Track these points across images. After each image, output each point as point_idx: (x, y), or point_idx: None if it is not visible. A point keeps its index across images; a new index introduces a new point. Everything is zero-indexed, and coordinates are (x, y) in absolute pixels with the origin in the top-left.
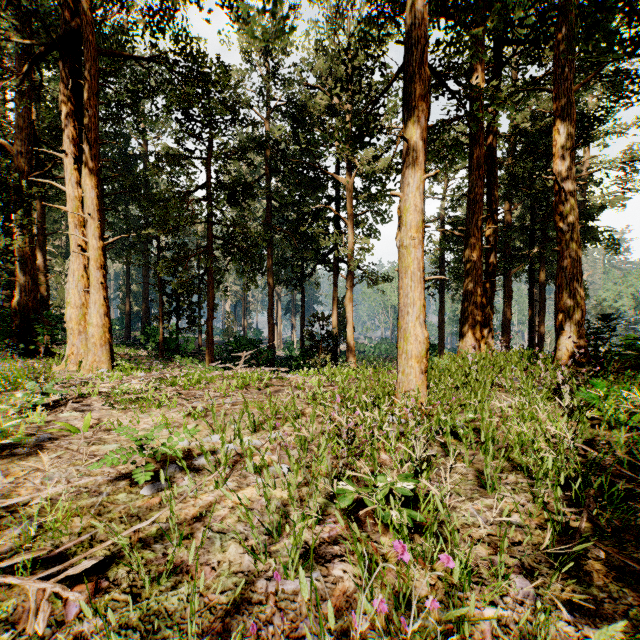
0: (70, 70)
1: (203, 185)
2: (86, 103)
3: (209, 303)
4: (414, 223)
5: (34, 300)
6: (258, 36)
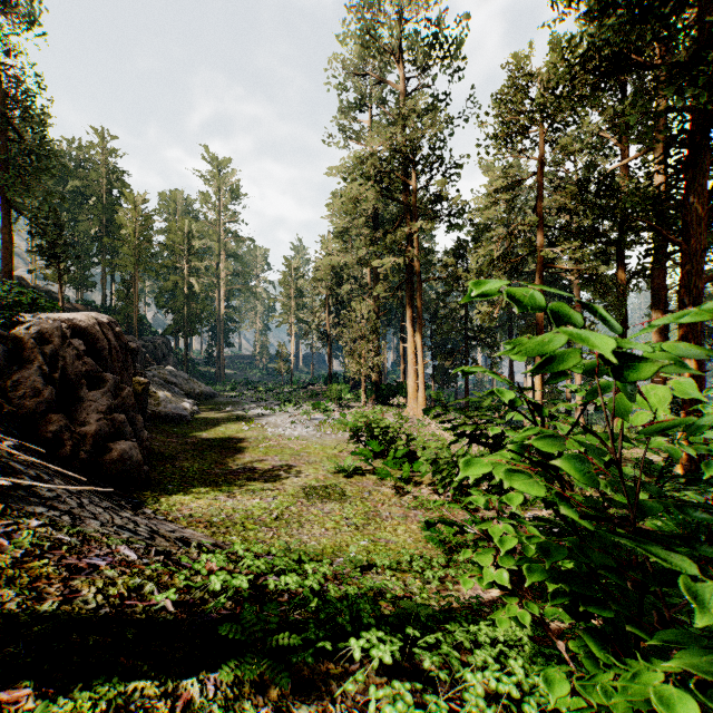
0: (410, 289)
1: (462, 306)
2: (418, 306)
3: (466, 378)
4: (537, 383)
5: (380, 376)
6: (499, 184)
